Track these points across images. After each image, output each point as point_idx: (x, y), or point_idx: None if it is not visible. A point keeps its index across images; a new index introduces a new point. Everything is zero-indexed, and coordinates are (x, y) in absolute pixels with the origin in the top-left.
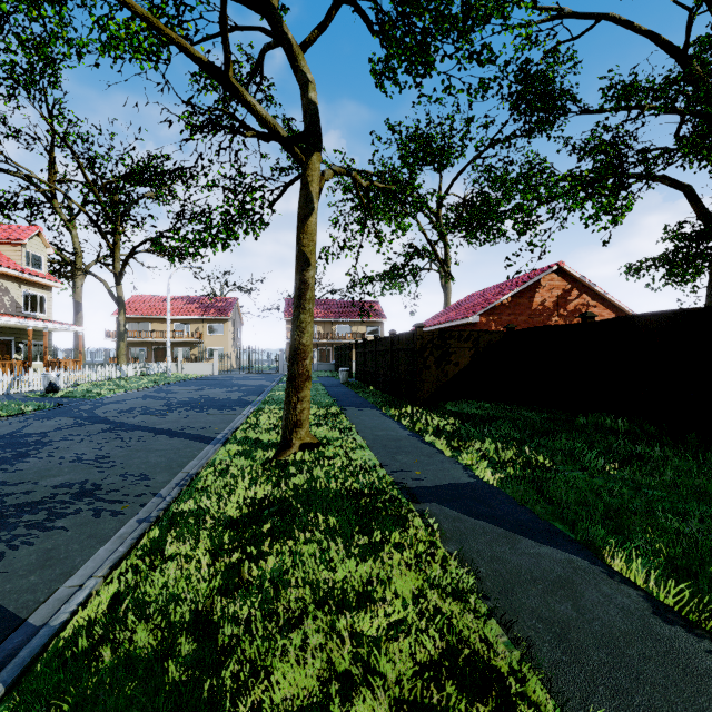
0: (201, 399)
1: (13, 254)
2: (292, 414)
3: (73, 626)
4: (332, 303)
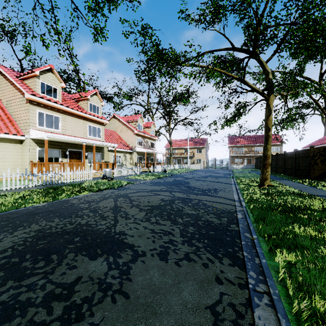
0: (211, 175)
1: (148, 131)
2: (264, 175)
3: (247, 199)
4: (251, 137)
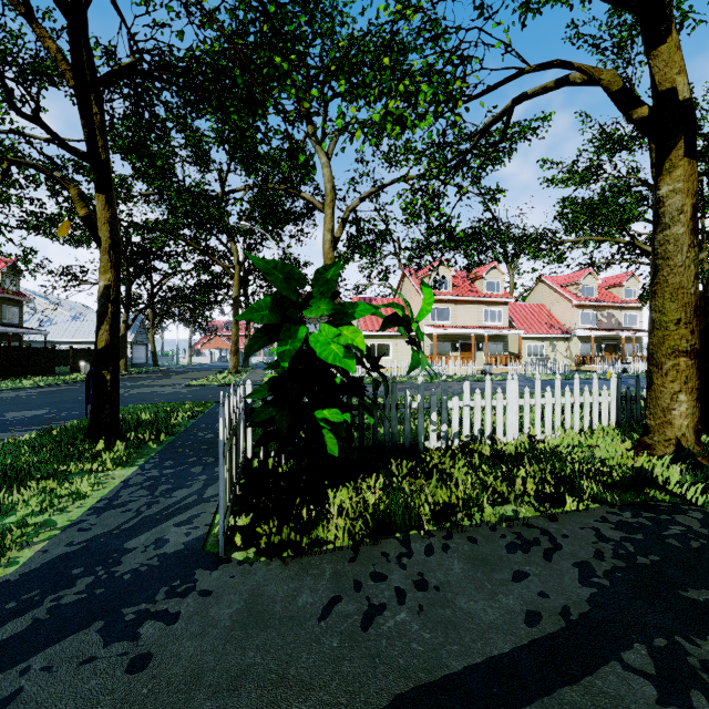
0: None
1: (617, 292)
2: None
3: None
4: None
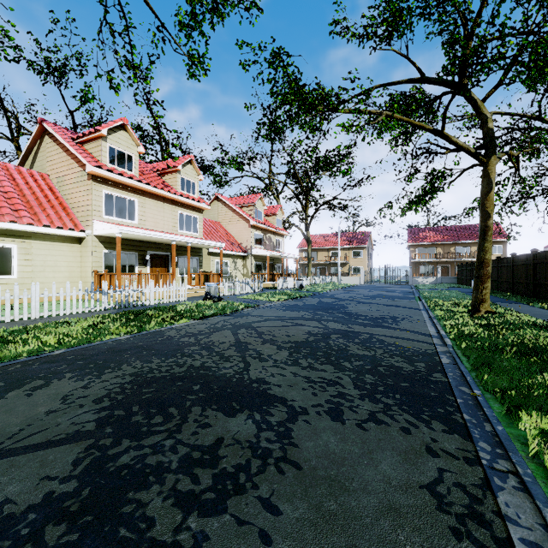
0: (381, 295)
1: (272, 220)
2: (479, 295)
3: (453, 334)
4: (450, 228)
